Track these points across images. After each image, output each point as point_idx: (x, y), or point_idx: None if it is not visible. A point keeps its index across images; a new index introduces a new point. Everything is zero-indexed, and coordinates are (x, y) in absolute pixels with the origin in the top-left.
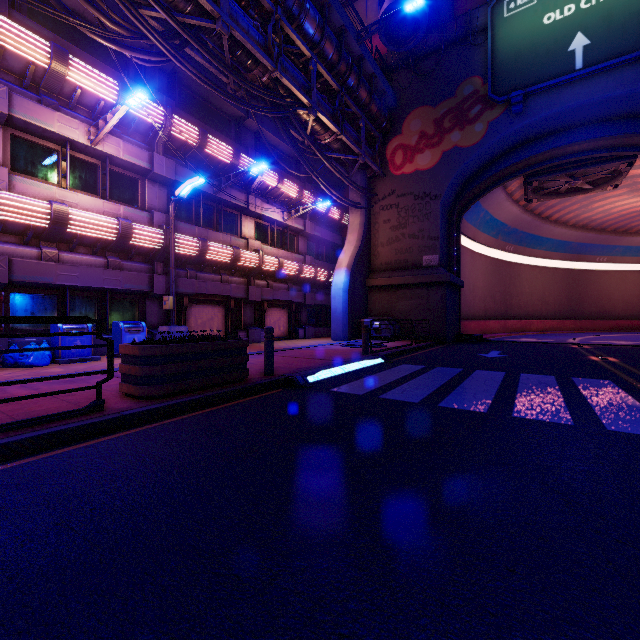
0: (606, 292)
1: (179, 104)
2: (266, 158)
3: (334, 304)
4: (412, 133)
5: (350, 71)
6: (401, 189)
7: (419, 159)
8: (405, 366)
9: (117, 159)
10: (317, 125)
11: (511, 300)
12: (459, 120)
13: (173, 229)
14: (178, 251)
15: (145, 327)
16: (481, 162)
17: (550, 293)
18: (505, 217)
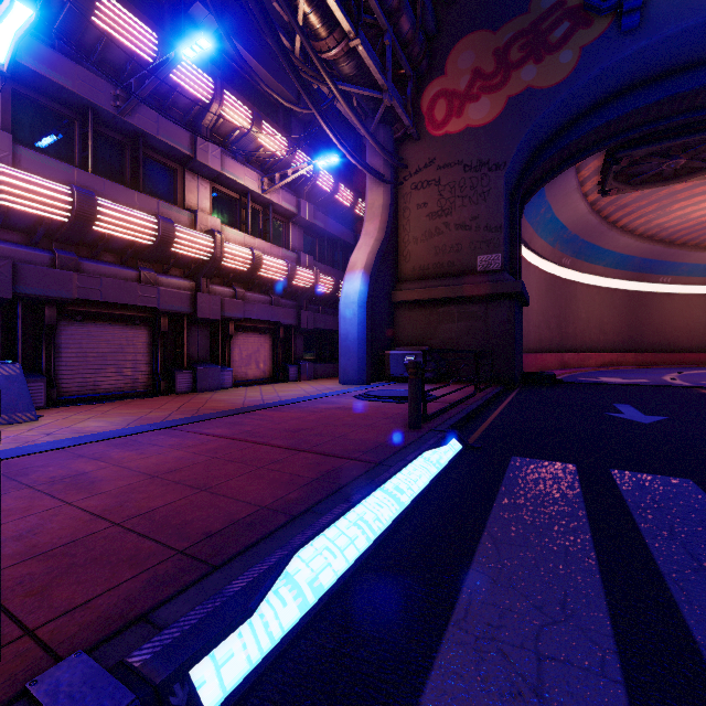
0: (669, 319)
1: None
2: (234, 90)
3: (344, 327)
4: (461, 72)
5: None
6: (444, 157)
7: (471, 110)
8: (527, 467)
9: None
10: (315, 14)
11: (567, 327)
12: (534, 47)
13: None
14: (17, 206)
15: None
16: (563, 117)
17: (608, 319)
18: (568, 217)
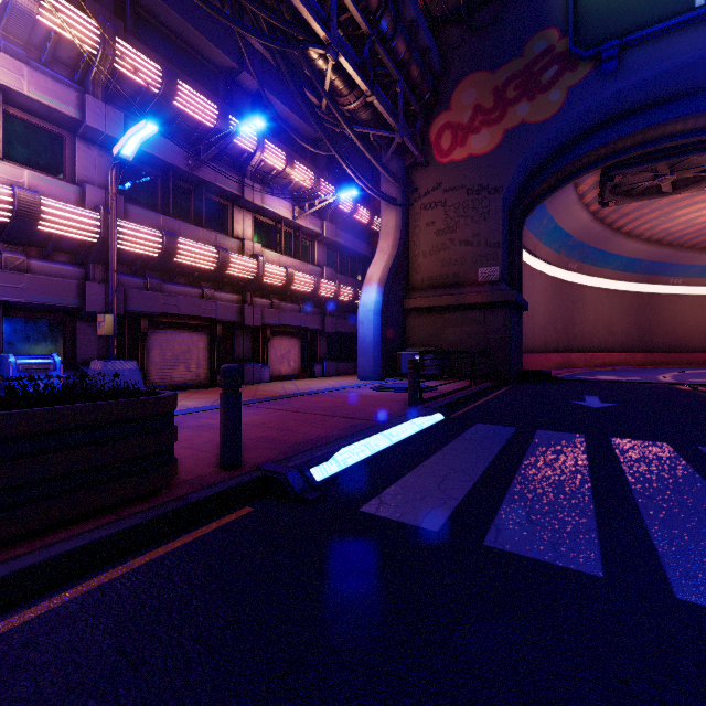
0: (680, 320)
1: (136, 35)
2: (270, 134)
3: (362, 331)
4: (464, 107)
5: (384, 7)
6: (449, 181)
7: (473, 141)
8: (483, 428)
9: (19, 96)
10: (339, 80)
11: (574, 329)
12: (528, 87)
13: (114, 211)
14: (128, 248)
15: (59, 363)
16: (555, 145)
17: (617, 321)
18: (571, 226)
